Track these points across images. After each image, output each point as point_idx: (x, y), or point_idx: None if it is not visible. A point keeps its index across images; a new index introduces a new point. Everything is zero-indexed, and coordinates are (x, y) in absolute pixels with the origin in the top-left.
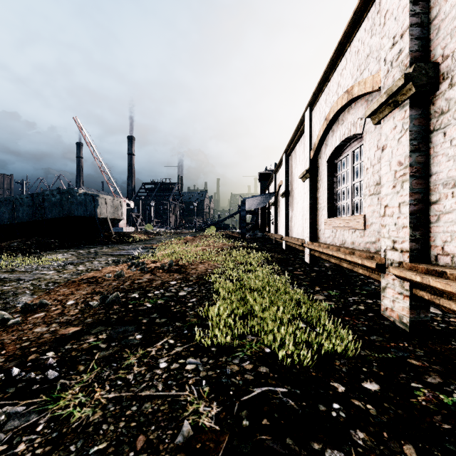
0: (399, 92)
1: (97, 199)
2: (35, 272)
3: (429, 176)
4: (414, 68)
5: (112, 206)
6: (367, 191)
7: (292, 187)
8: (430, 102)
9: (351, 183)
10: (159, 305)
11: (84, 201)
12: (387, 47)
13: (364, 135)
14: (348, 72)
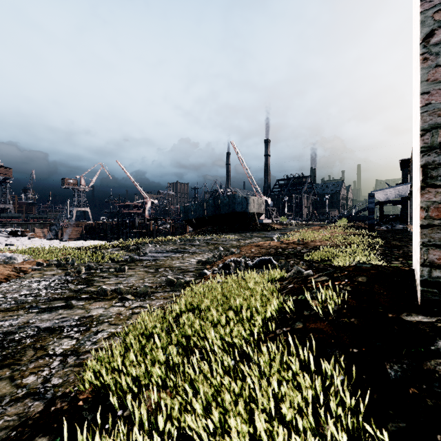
0: None
1: (248, 199)
2: (227, 242)
3: None
4: None
5: (257, 204)
6: None
7: None
8: None
9: None
10: (291, 253)
11: (241, 201)
12: None
13: None
14: None
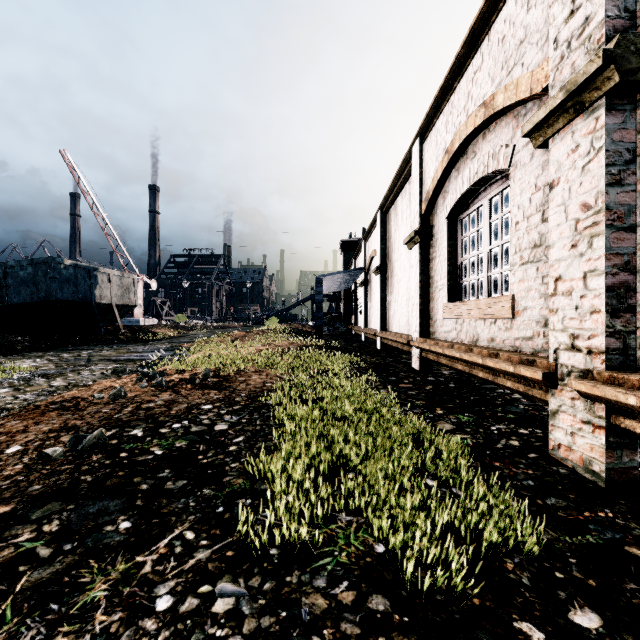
0: (587, 87)
1: (96, 274)
2: None
3: (638, 226)
4: (617, 42)
5: (121, 285)
6: (517, 258)
7: (391, 258)
8: (639, 104)
9: (487, 248)
10: (178, 451)
11: (73, 277)
12: (560, 19)
13: (512, 170)
14: (485, 74)
